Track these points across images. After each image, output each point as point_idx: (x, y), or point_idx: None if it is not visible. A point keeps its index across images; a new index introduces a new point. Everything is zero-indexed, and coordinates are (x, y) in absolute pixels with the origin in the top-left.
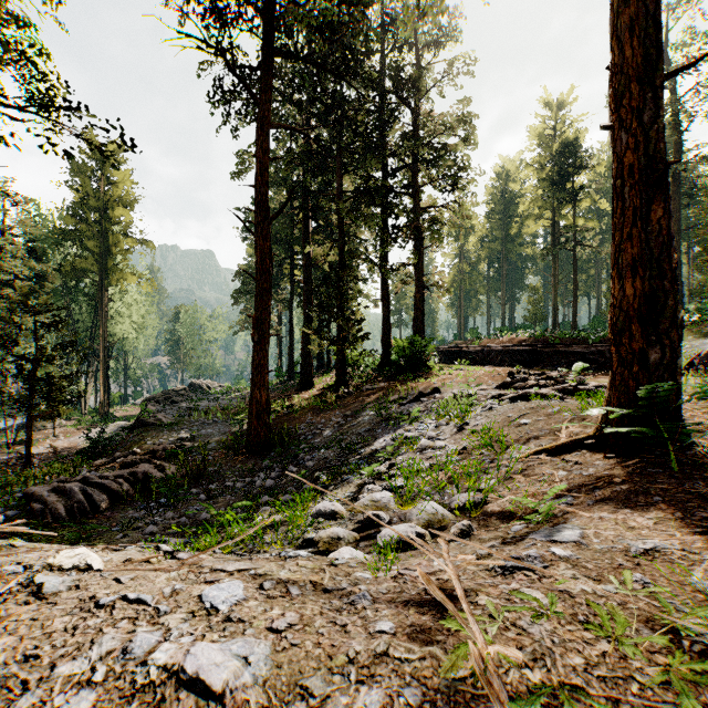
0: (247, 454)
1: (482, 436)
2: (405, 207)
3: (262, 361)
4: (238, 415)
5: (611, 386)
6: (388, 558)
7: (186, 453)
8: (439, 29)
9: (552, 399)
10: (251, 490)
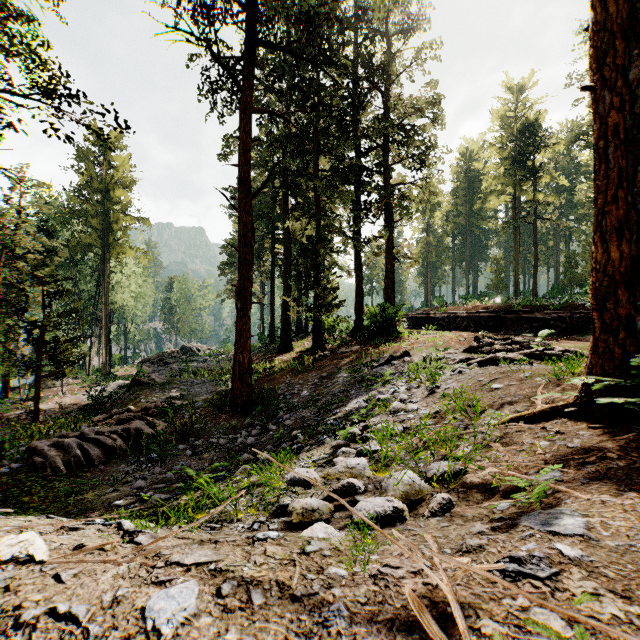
0: (230, 412)
1: (456, 401)
2: (376, 184)
3: (245, 326)
4: (224, 375)
5: (592, 353)
6: (365, 540)
7: (175, 410)
8: (408, 19)
9: (521, 364)
10: (234, 447)
